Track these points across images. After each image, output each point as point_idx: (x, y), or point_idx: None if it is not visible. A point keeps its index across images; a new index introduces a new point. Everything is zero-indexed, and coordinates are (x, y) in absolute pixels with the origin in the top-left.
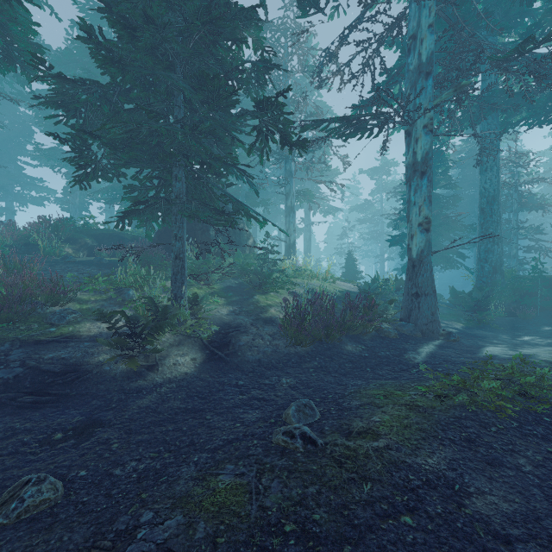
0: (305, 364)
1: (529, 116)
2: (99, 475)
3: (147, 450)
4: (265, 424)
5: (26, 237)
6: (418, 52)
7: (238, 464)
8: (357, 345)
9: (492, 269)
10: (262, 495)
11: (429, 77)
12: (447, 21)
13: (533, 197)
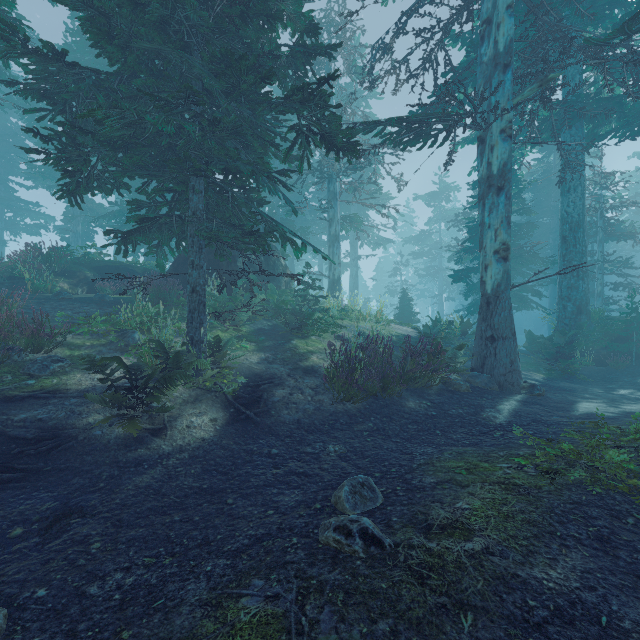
0: (357, 425)
1: (620, 126)
2: (65, 596)
3: (140, 553)
4: (307, 512)
5: (11, 269)
6: (494, 39)
7: (270, 578)
8: (421, 401)
9: (576, 309)
10: (307, 636)
11: (508, 70)
12: (527, 5)
13: (620, 225)
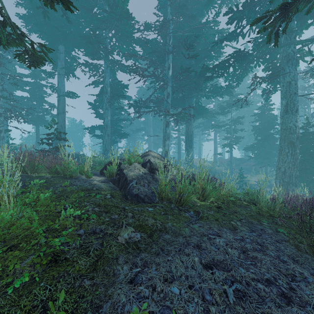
0: None
1: None
2: None
3: None
4: None
5: (226, 162)
6: None
7: None
8: None
9: None
10: None
11: None
12: None
13: None
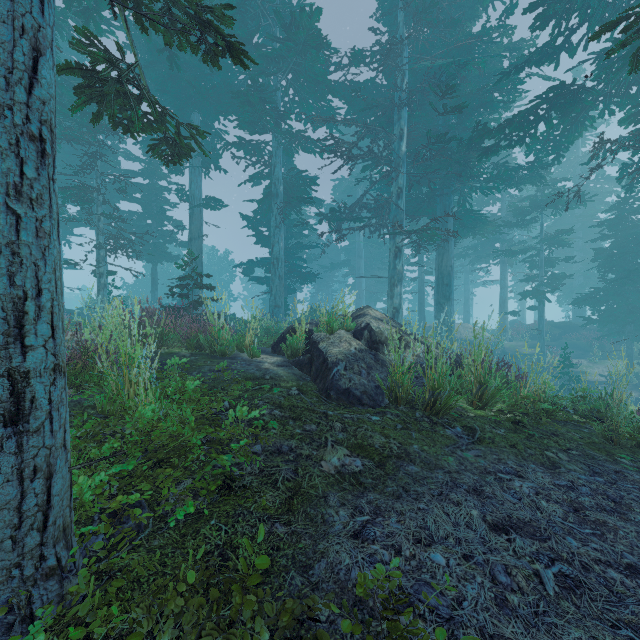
0: None
1: None
2: None
3: None
4: None
5: (528, 331)
6: None
7: None
8: None
9: None
10: None
11: None
12: None
13: None
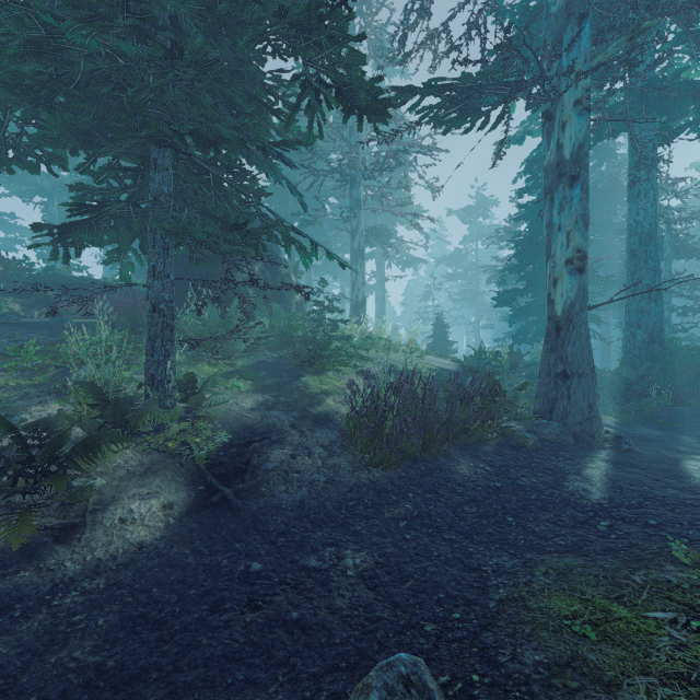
0: (390, 508)
1: None
2: None
3: None
4: None
5: None
6: None
7: None
8: (476, 463)
9: (647, 337)
10: None
11: (585, 21)
12: None
13: (687, 241)
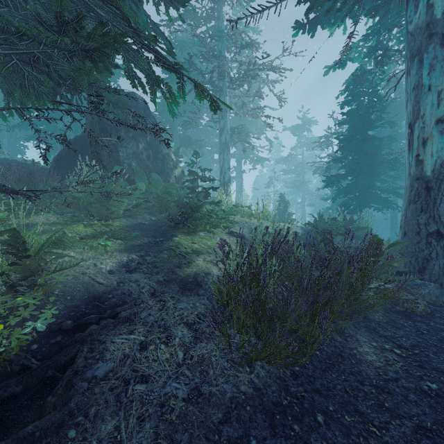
0: None
1: None
2: None
3: None
4: None
5: None
6: None
7: None
8: (379, 342)
9: None
10: None
11: None
12: None
13: None
